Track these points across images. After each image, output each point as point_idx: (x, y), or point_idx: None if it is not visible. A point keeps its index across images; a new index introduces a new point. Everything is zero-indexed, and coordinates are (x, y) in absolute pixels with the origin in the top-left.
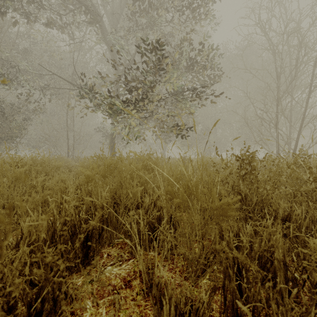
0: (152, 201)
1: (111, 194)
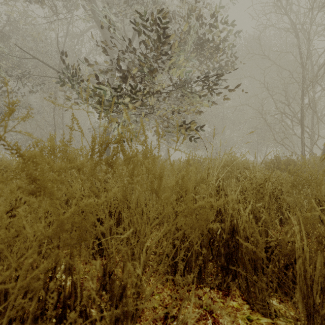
0: None
1: None
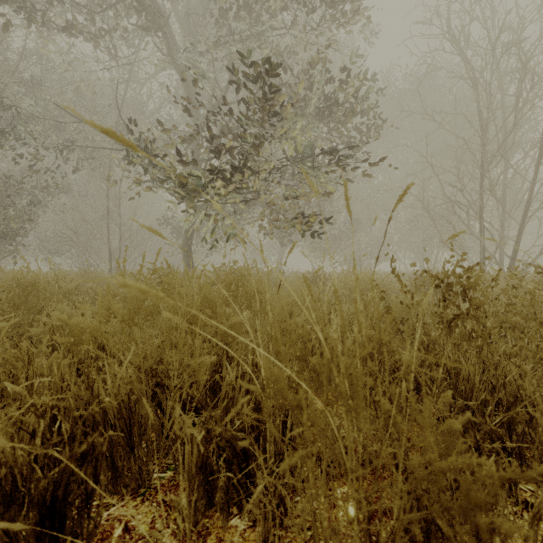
0: (217, 433)
1: (148, 365)
